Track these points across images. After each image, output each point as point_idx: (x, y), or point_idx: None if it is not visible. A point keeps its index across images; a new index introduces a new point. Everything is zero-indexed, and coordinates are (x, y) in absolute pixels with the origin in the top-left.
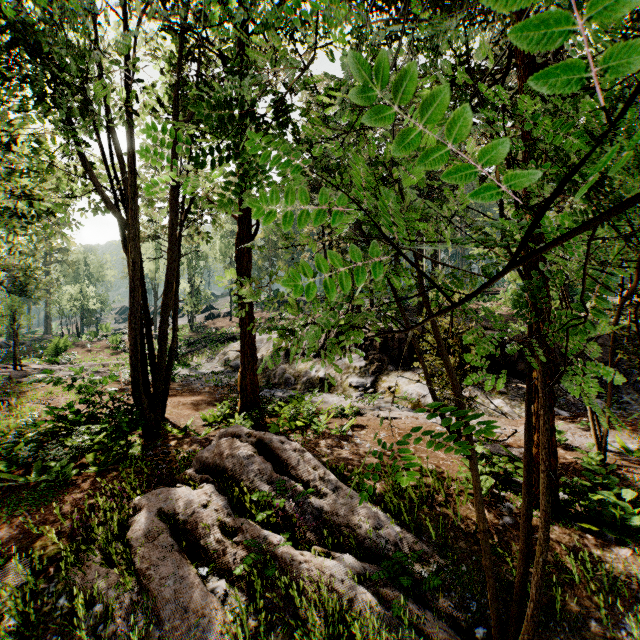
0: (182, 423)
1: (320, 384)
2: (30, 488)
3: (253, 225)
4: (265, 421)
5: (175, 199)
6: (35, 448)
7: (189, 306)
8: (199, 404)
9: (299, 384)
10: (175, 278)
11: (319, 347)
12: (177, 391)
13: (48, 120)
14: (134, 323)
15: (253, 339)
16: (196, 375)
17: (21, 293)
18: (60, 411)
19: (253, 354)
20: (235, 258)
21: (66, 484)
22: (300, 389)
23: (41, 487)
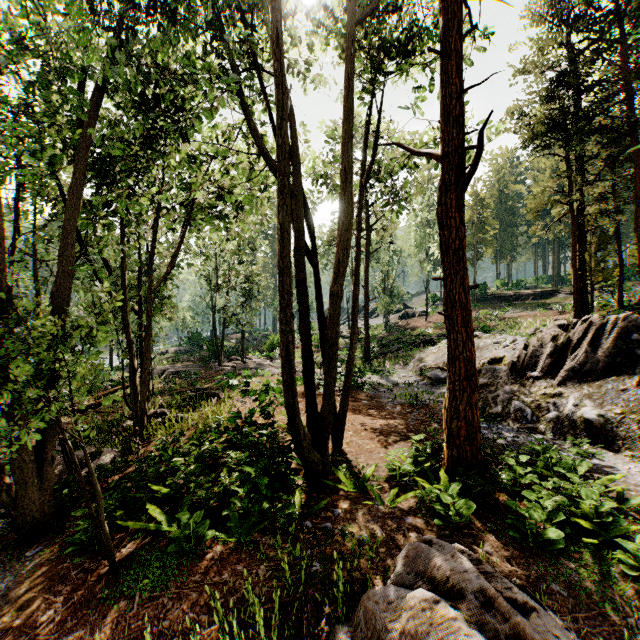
0: (361, 465)
1: (587, 430)
2: (165, 540)
3: (467, 166)
4: (493, 497)
5: (347, 138)
6: (188, 476)
7: (383, 305)
8: (386, 433)
9: (541, 422)
10: (355, 263)
11: (575, 363)
12: (363, 405)
13: (217, 88)
14: (284, 323)
15: (470, 351)
16: (386, 384)
17: (246, 297)
18: (246, 415)
19: (470, 376)
20: (438, 219)
21: (194, 555)
22: (544, 431)
23: (171, 547)
